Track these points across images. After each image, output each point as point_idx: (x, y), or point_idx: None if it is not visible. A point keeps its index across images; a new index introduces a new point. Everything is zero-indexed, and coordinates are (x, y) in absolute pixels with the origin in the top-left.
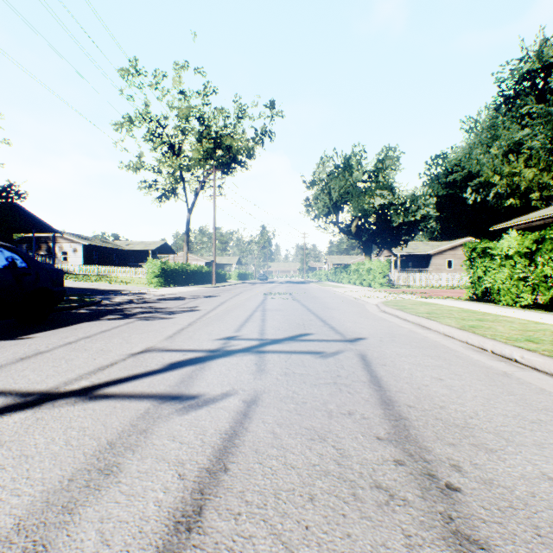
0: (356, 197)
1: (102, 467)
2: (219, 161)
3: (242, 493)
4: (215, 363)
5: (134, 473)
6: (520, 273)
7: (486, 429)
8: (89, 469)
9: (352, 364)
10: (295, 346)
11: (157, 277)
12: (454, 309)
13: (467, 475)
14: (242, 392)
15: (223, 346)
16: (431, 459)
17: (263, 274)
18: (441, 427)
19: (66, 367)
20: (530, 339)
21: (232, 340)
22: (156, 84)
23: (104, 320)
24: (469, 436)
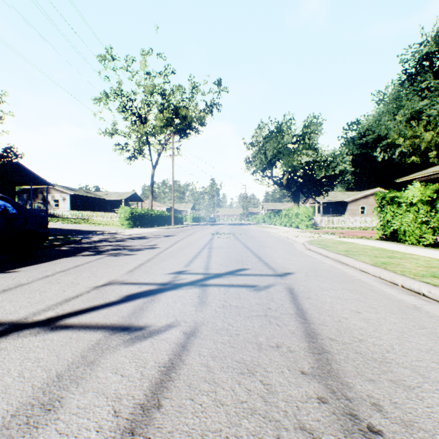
0: (286, 156)
1: (45, 402)
2: (177, 127)
3: (171, 434)
4: (164, 295)
5: (73, 409)
6: (423, 217)
7: (403, 364)
8: (33, 404)
9: (281, 297)
10: (233, 279)
11: (127, 220)
12: (367, 248)
13: (387, 416)
14: (184, 324)
15: (173, 279)
16: (353, 396)
17: (212, 217)
18: (360, 361)
19: (38, 298)
20: (434, 275)
21: (181, 274)
22: (127, 67)
23: (80, 256)
24: (387, 372)
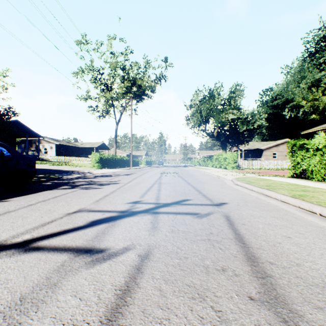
0: (217, 114)
1: None
2: (134, 93)
3: None
4: (123, 221)
5: None
6: None
7: None
8: None
9: (220, 223)
10: (179, 208)
11: (97, 163)
12: (283, 183)
13: None
14: (138, 247)
15: (130, 208)
16: None
17: (160, 161)
18: (303, 286)
19: (20, 223)
20: None
21: (137, 203)
22: (97, 49)
23: (59, 189)
24: None
